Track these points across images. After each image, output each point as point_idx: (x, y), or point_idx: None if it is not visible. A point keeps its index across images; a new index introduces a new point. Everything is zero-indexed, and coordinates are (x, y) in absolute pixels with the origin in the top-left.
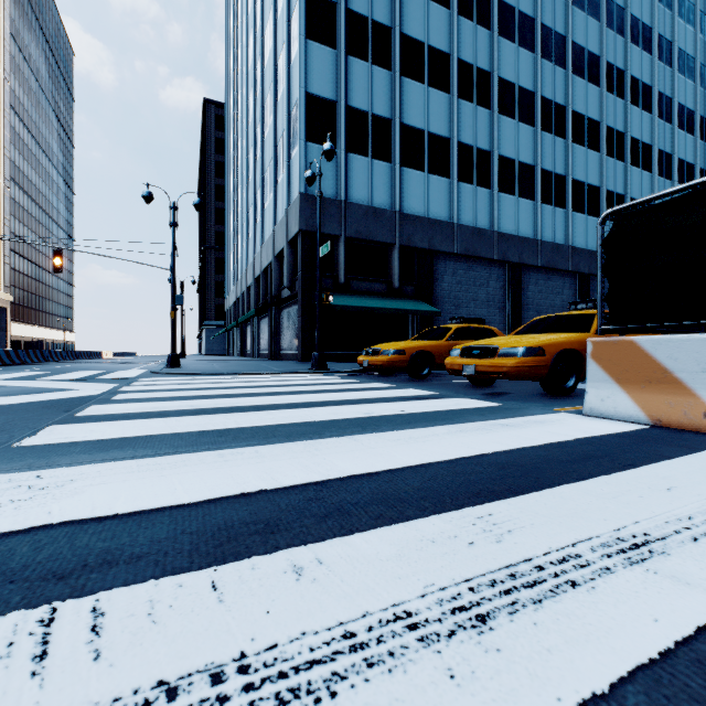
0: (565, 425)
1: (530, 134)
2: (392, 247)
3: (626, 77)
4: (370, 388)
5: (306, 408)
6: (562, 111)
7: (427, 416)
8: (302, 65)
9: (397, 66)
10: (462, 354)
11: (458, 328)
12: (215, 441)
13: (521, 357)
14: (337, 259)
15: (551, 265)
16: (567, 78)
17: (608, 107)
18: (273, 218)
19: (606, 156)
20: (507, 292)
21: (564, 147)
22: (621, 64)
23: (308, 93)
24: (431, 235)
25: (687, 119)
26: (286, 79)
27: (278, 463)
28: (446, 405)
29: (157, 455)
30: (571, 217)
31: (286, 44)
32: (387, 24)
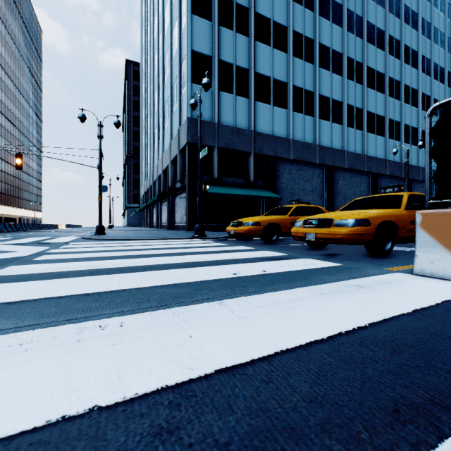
0: (411, 286)
1: (339, 81)
2: (249, 154)
3: (401, 45)
4: (235, 250)
5: (184, 268)
6: (360, 67)
7: (285, 276)
8: (189, 31)
9: (252, 34)
10: (304, 225)
11: (297, 207)
12: (87, 308)
13: (352, 227)
14: (212, 162)
15: (353, 167)
16: (363, 45)
17: (390, 64)
18: (169, 135)
19: (388, 96)
20: (325, 185)
21: (361, 90)
22: (398, 36)
23: (193, 50)
24: (275, 147)
25: (440, 73)
26: (178, 42)
27: (136, 345)
28: (297, 265)
29: (13, 328)
30: (366, 136)
31: (178, 18)
32: (246, 6)
